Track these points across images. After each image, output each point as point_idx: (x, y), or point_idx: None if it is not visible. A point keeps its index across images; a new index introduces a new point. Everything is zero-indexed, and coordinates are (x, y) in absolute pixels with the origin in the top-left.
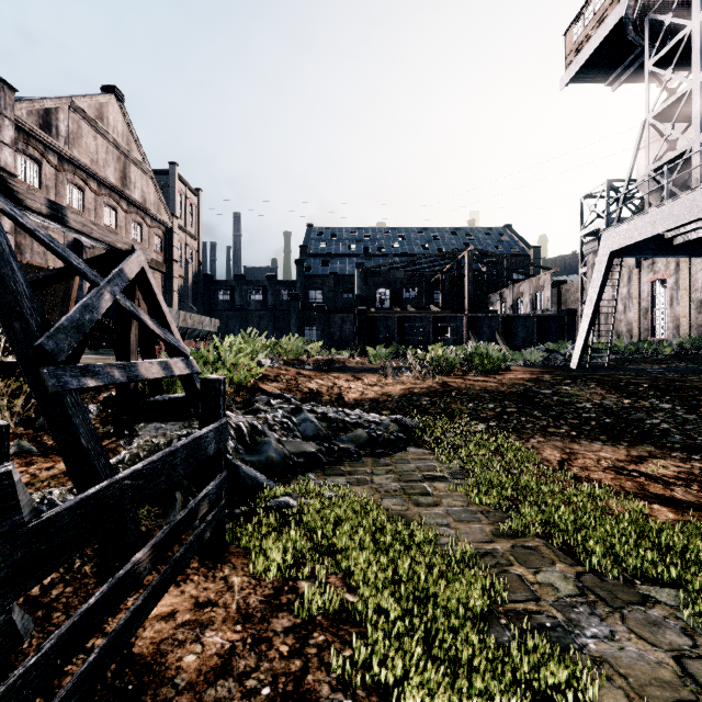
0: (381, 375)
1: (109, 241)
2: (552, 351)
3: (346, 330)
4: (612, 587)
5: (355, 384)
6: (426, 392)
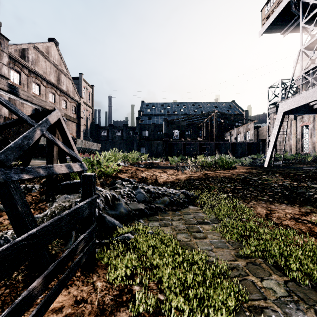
0: (175, 170)
1: (42, 105)
2: (254, 158)
3: (159, 149)
4: (306, 291)
5: (163, 174)
6: (197, 178)
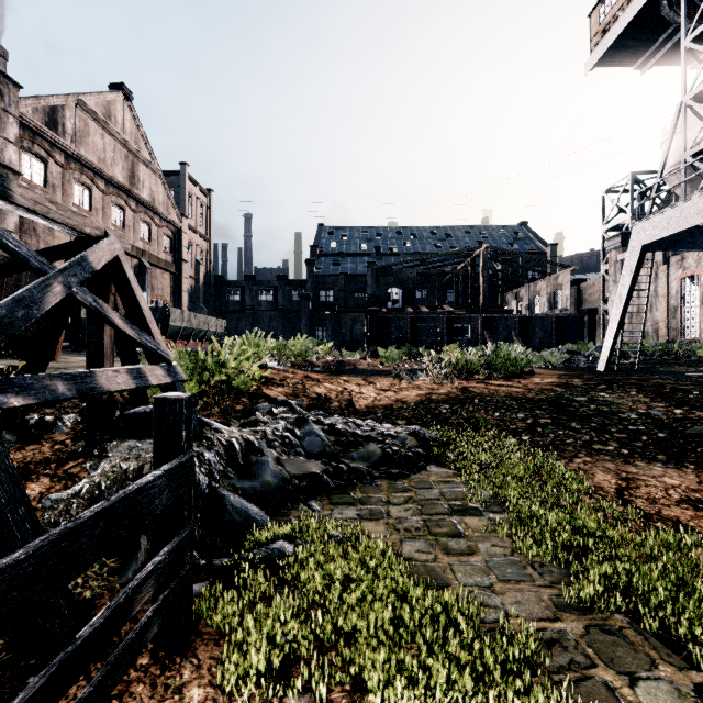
0: (394, 379)
1: (73, 225)
2: (573, 352)
3: (357, 331)
4: None
5: (367, 389)
6: (445, 398)
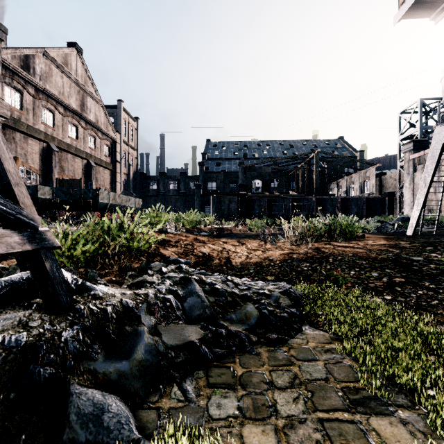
0: (260, 241)
1: None
2: (382, 222)
3: (232, 208)
4: None
5: (241, 248)
6: (304, 257)
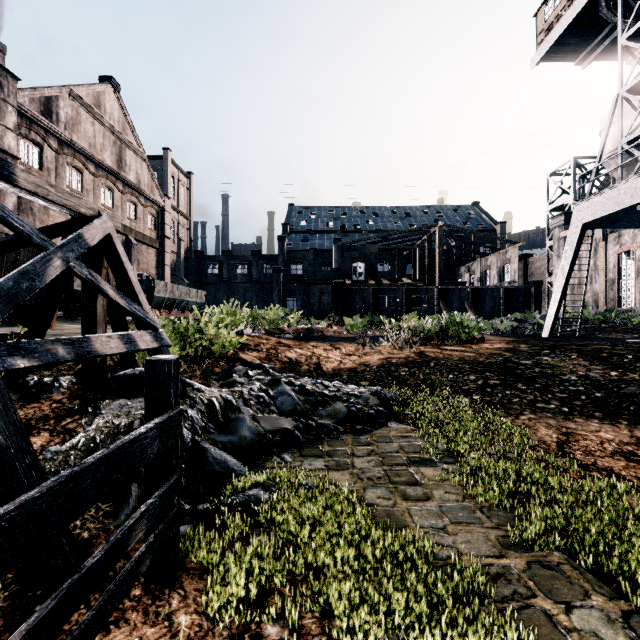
0: (358, 344)
1: (70, 205)
2: (521, 320)
3: (324, 301)
4: None
5: (334, 353)
6: (404, 362)
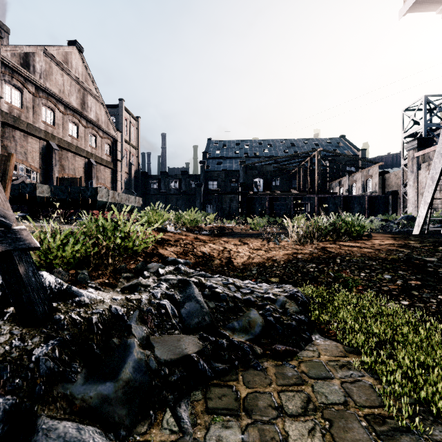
0: (263, 240)
1: None
2: (386, 221)
3: (233, 206)
4: None
5: (242, 248)
6: (309, 258)
